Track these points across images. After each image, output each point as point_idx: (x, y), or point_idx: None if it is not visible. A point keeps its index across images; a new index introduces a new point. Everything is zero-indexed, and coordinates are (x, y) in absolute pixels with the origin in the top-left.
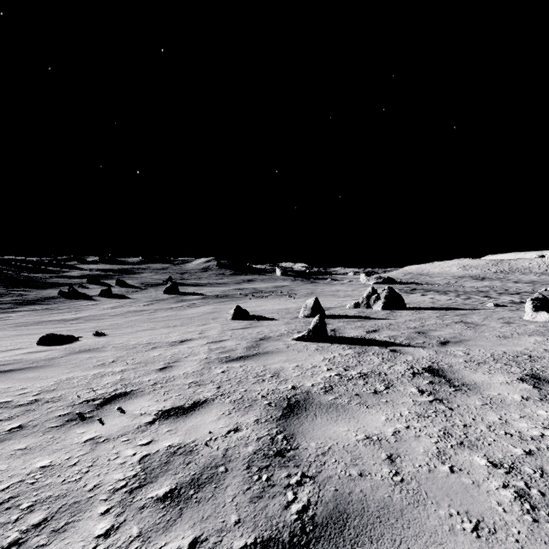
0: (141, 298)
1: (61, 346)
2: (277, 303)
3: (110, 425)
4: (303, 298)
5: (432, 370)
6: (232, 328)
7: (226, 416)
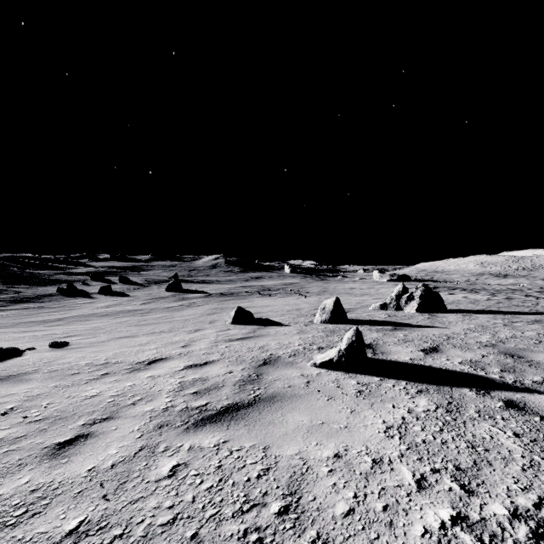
0: (141, 296)
1: None
2: (287, 302)
3: None
4: (315, 297)
5: None
6: (229, 339)
7: None
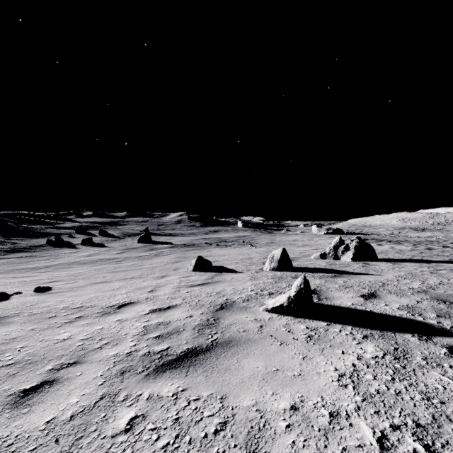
0: (117, 247)
1: None
2: (240, 252)
3: None
4: (264, 248)
5: None
6: (190, 284)
7: None
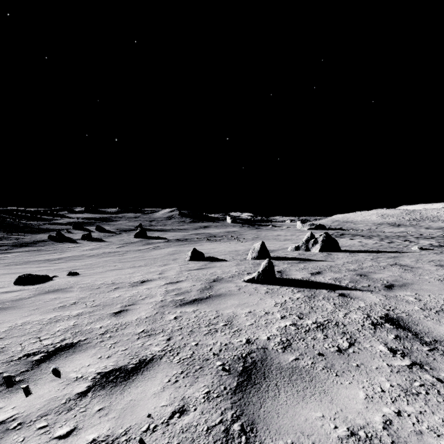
0: (116, 242)
1: (34, 285)
2: (228, 246)
3: (35, 396)
4: (250, 242)
5: (392, 319)
6: (189, 269)
7: (172, 385)
